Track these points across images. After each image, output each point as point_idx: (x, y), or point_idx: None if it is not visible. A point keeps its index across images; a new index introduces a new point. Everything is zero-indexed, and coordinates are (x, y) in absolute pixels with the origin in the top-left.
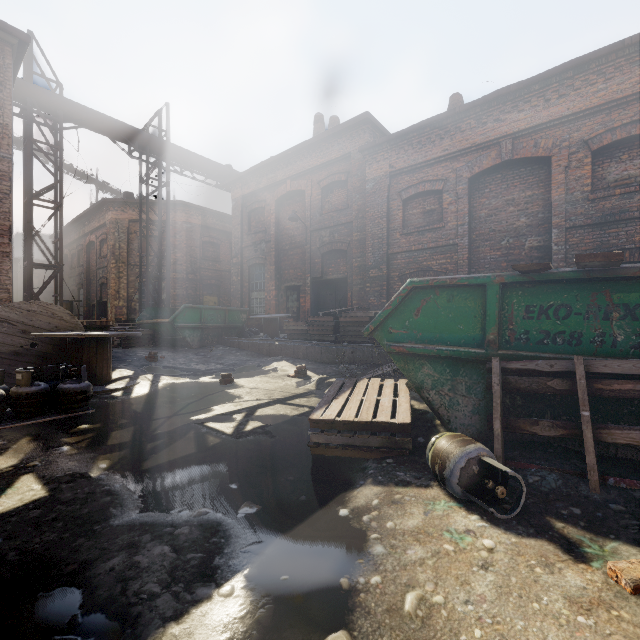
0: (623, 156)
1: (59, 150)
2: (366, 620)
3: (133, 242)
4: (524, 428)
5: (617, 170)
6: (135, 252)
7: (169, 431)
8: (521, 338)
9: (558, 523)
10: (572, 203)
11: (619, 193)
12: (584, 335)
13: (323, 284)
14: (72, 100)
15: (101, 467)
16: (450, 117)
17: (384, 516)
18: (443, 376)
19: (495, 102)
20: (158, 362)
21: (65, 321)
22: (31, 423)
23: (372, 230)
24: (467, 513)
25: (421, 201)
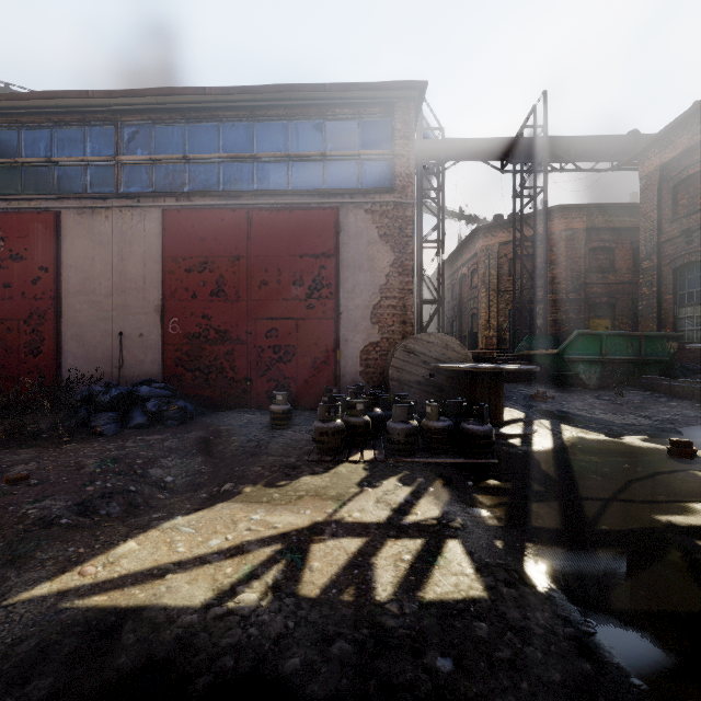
0: None
1: (441, 191)
2: None
3: (503, 267)
4: None
5: None
6: (505, 277)
7: (622, 532)
8: None
9: None
10: None
11: None
12: None
13: None
14: (451, 139)
15: (540, 569)
16: None
17: None
18: None
19: None
20: (547, 404)
21: (456, 352)
22: (439, 461)
23: None
24: None
25: None
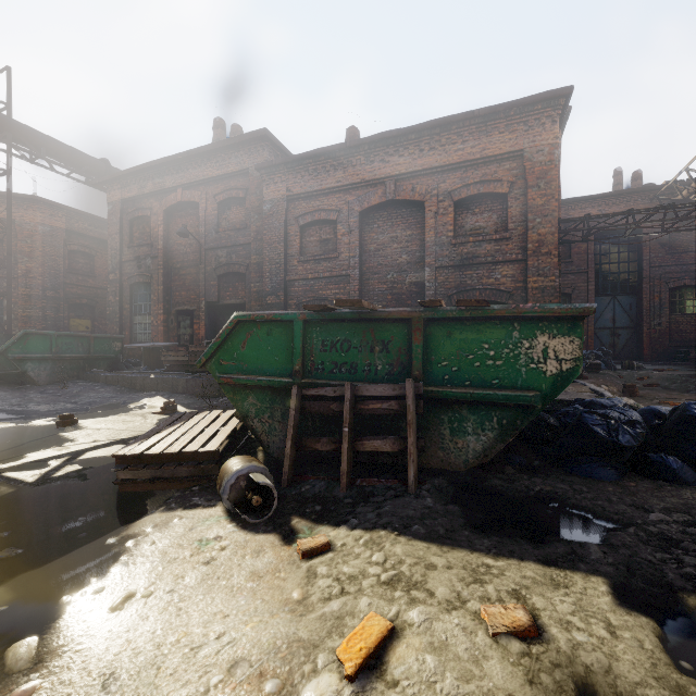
0: (476, 209)
1: None
2: (64, 624)
3: None
4: (310, 446)
5: (472, 221)
6: None
7: None
8: (319, 368)
9: (297, 519)
10: (440, 246)
11: (472, 241)
12: (359, 365)
13: (221, 309)
14: None
15: None
16: (343, 150)
17: (150, 537)
18: (264, 404)
19: (381, 143)
20: None
21: None
22: None
23: (270, 254)
24: (229, 523)
25: (318, 229)
